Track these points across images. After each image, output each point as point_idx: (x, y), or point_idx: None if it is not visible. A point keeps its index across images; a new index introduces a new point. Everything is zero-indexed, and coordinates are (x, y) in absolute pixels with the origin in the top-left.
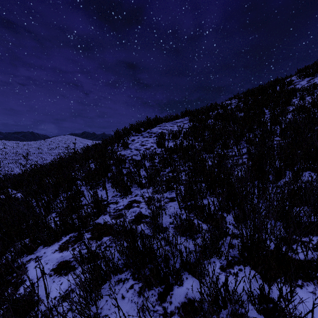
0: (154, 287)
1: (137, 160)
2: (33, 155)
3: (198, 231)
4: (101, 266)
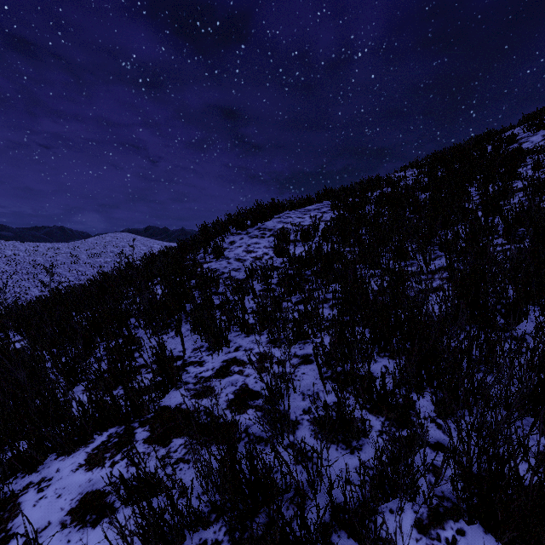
0: None
1: (239, 280)
2: (63, 267)
3: (362, 433)
4: (163, 517)
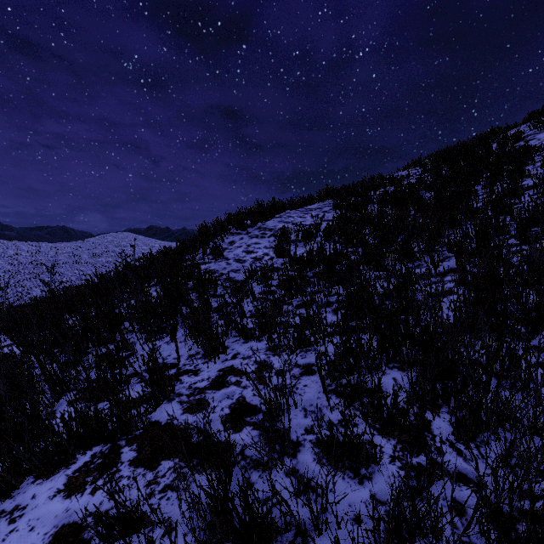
0: None
1: (238, 281)
2: (64, 267)
3: (372, 459)
4: None
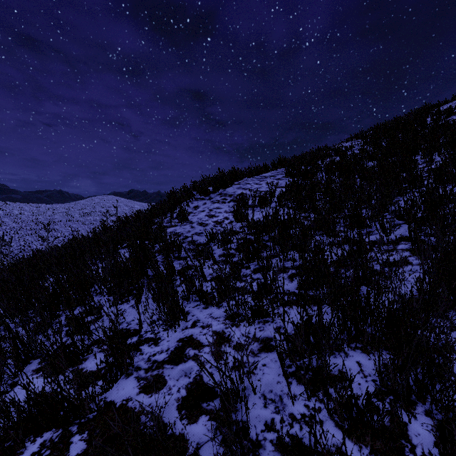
0: None
1: (201, 244)
2: (59, 224)
3: None
4: None
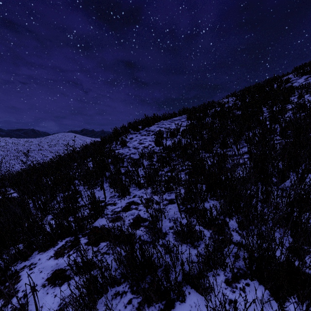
0: (154, 303)
1: (135, 159)
2: (34, 152)
3: (200, 238)
4: (97, 279)
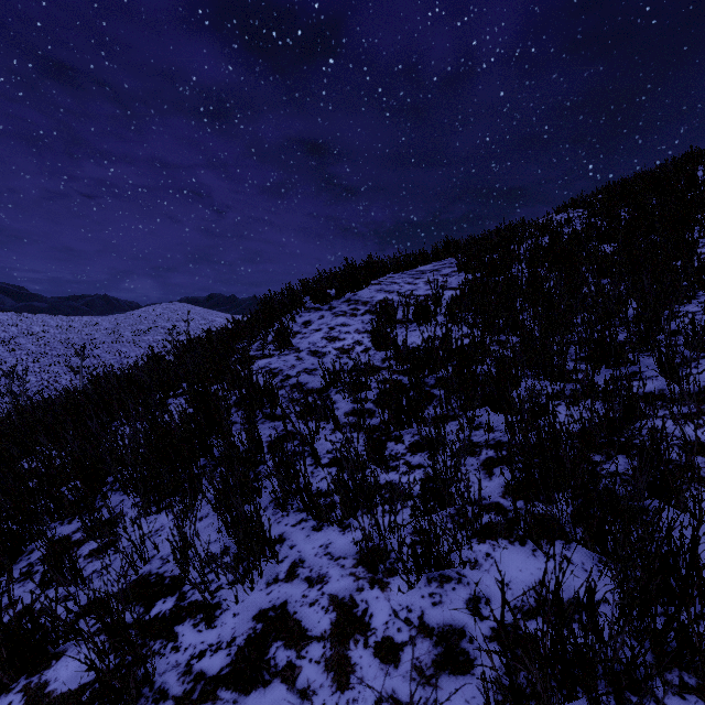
0: None
1: (313, 390)
2: (102, 347)
3: None
4: None
